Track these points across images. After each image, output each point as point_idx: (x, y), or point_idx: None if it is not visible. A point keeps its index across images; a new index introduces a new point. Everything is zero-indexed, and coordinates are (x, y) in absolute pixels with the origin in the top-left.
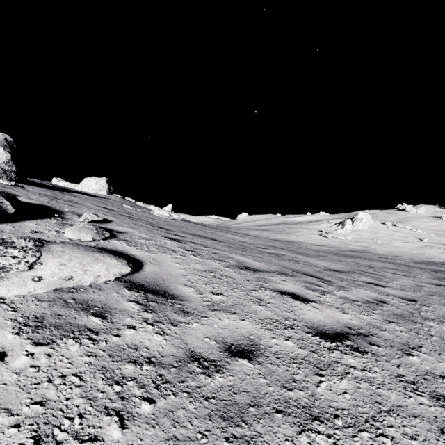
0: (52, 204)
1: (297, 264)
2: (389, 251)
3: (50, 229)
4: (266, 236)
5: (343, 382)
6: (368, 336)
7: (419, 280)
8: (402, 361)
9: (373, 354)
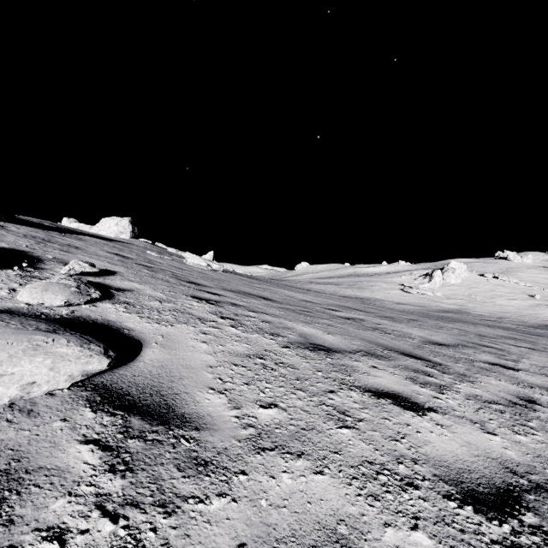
0: (34, 248)
1: (385, 335)
2: (492, 311)
3: (1, 285)
4: (333, 291)
5: None
6: None
7: None
8: None
9: None
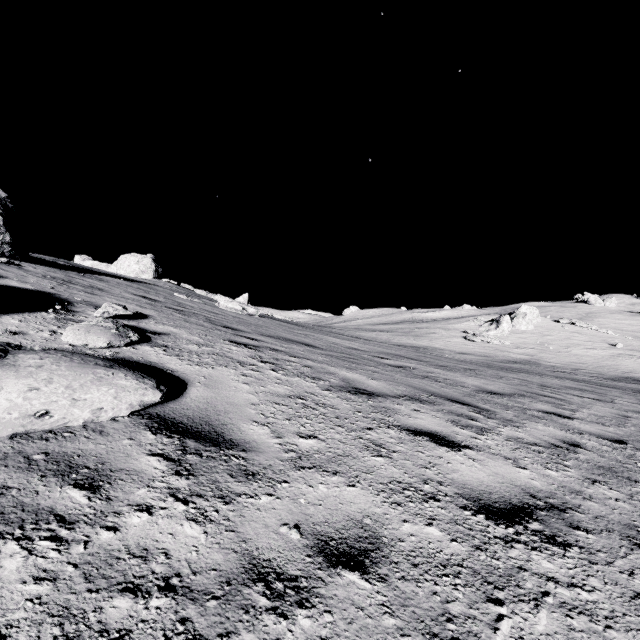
0: (59, 290)
1: (436, 383)
2: (567, 362)
3: (41, 328)
4: (386, 339)
5: (540, 617)
6: (566, 512)
7: (621, 407)
8: (634, 561)
9: (582, 548)
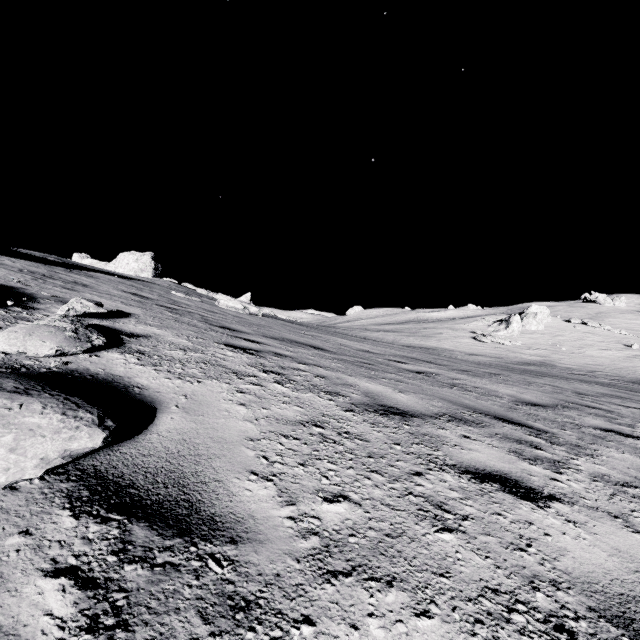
0: (28, 284)
1: (467, 393)
2: (582, 363)
3: None
4: (392, 340)
5: None
6: None
7: None
8: None
9: None
